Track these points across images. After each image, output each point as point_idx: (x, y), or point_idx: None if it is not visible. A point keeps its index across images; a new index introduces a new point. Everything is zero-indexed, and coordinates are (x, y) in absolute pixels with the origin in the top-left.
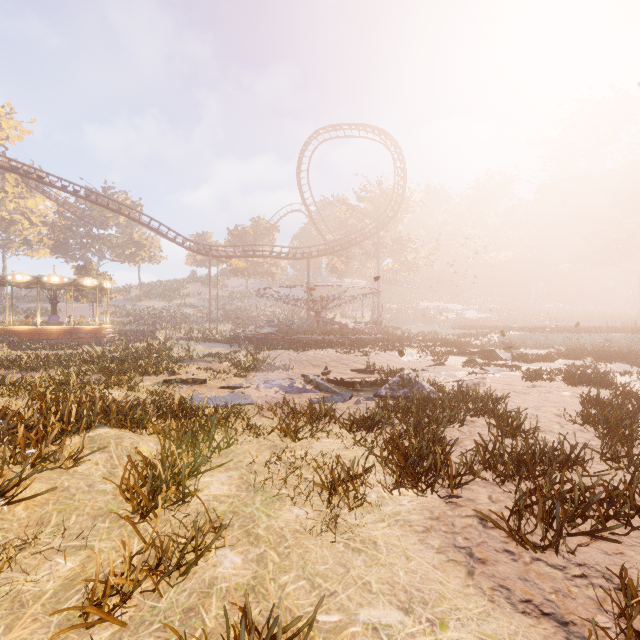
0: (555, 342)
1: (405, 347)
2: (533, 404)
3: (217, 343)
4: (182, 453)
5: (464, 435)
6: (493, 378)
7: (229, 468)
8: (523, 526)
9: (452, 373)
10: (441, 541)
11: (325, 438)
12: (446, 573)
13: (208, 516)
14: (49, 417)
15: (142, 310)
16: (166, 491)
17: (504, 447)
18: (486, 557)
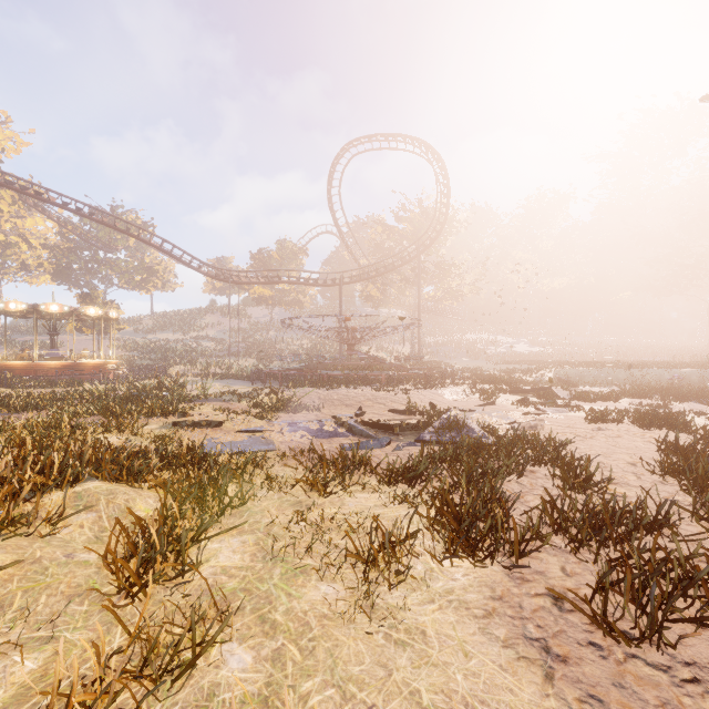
0: (617, 379)
1: (449, 384)
2: (601, 450)
3: (237, 380)
4: (185, 513)
5: (524, 488)
6: (551, 420)
7: (243, 531)
8: (609, 609)
9: (505, 414)
10: (507, 630)
11: (359, 492)
12: (517, 677)
13: (211, 598)
14: (25, 469)
15: (154, 343)
16: (160, 564)
17: (576, 505)
18: (567, 653)
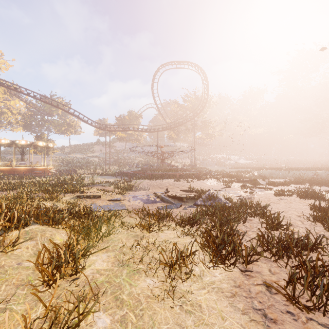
0: (287, 175)
1: (209, 178)
2: (283, 209)
3: (109, 176)
4: (79, 242)
5: (247, 228)
6: (258, 194)
7: (108, 250)
8: (296, 292)
9: (235, 192)
10: (244, 304)
11: (166, 230)
12: None
13: (90, 287)
14: None
15: (70, 159)
16: (64, 269)
17: (274, 237)
18: (276, 317)
